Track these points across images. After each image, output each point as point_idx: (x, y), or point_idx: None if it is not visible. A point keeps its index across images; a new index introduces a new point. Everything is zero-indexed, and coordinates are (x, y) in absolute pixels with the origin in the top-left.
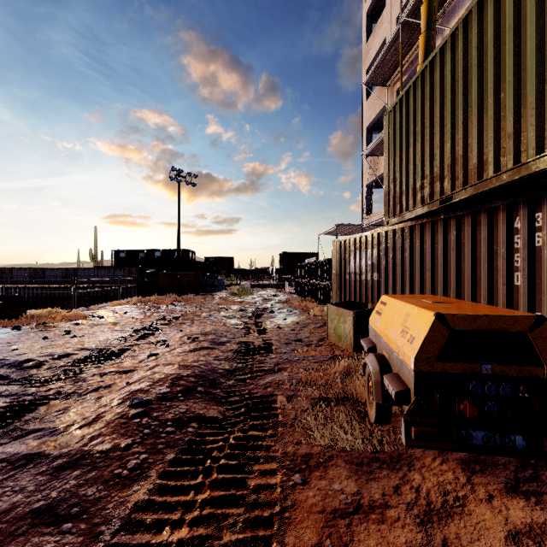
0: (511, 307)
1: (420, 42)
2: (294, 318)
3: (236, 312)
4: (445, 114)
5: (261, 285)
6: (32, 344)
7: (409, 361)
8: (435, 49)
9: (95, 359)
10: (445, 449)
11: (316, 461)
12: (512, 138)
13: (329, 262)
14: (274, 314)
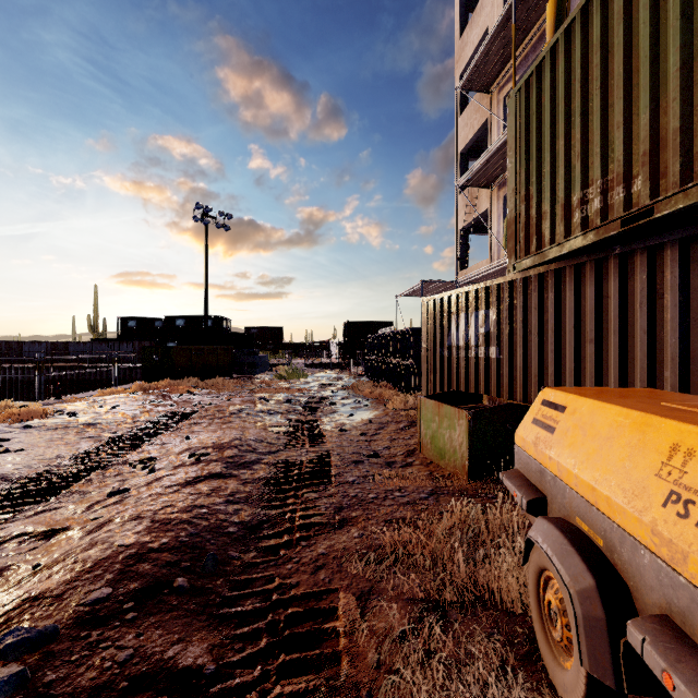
0: None
1: (549, 10)
2: (364, 413)
3: (280, 404)
4: (636, 66)
5: (320, 364)
6: None
7: None
8: None
9: (8, 502)
10: None
11: None
12: None
13: (413, 333)
14: (336, 407)
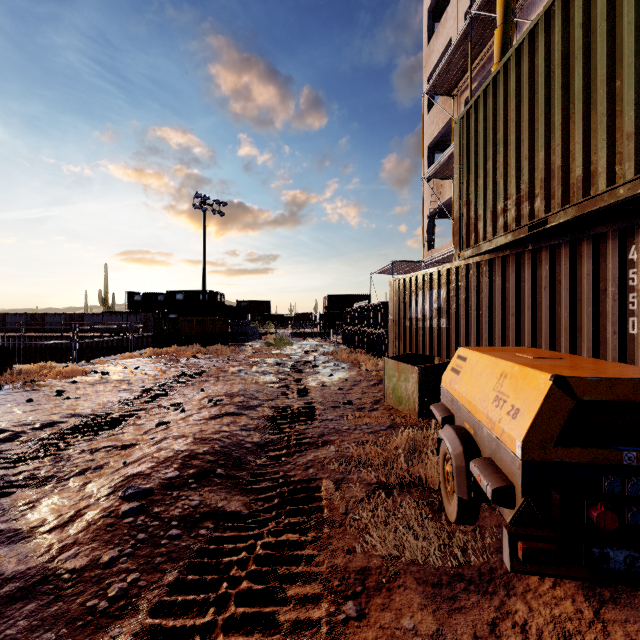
0: (624, 362)
1: (496, 38)
2: (342, 374)
3: (271, 366)
4: (537, 116)
5: (303, 333)
6: (11, 408)
7: (513, 444)
8: (523, 34)
9: (88, 429)
10: (571, 577)
11: (376, 579)
12: (633, 138)
13: (384, 306)
14: (318, 369)
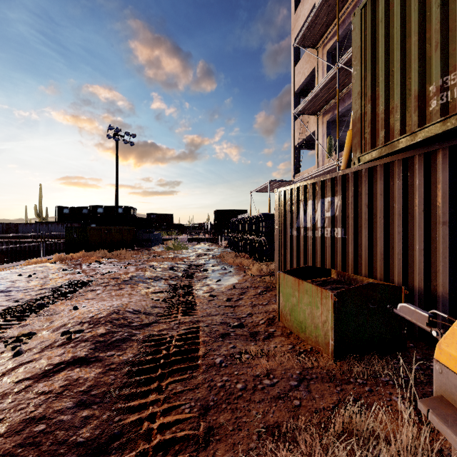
0: None
1: None
2: (229, 278)
3: (165, 271)
4: None
5: (198, 238)
6: None
7: None
8: None
9: None
10: None
11: None
12: None
13: (265, 217)
14: (207, 273)
